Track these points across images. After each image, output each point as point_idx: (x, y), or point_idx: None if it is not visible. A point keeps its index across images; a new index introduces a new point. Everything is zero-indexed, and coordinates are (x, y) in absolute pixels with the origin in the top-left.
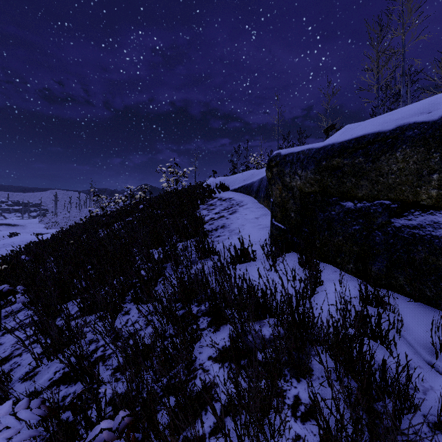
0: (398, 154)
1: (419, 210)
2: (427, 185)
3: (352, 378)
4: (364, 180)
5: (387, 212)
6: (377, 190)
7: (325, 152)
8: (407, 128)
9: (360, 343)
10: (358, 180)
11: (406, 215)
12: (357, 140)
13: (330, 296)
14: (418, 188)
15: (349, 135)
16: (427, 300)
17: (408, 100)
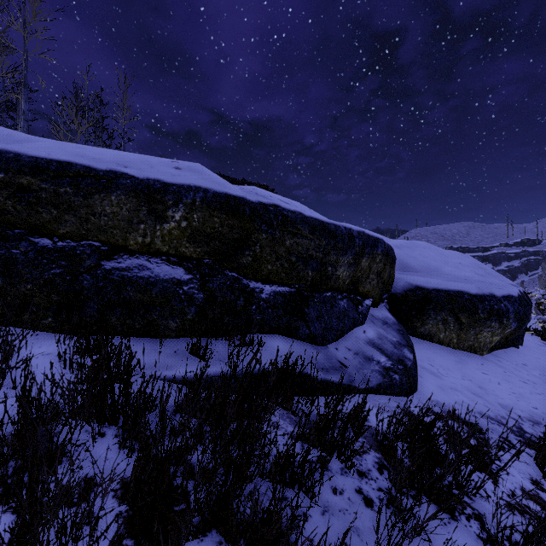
0: (113, 197)
1: (128, 254)
2: (136, 232)
3: (111, 424)
4: (72, 215)
5: (98, 254)
6: (86, 230)
7: (4, 160)
8: (121, 176)
9: (127, 379)
10: (61, 213)
11: (116, 258)
12: (62, 165)
13: (35, 364)
14: (129, 234)
15: (46, 153)
16: (137, 332)
17: (20, 118)
